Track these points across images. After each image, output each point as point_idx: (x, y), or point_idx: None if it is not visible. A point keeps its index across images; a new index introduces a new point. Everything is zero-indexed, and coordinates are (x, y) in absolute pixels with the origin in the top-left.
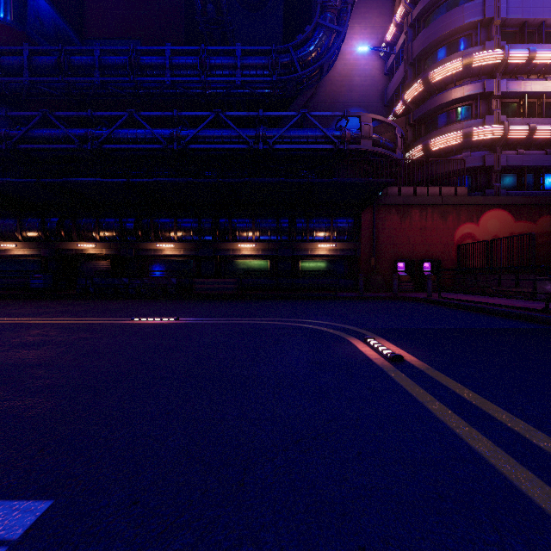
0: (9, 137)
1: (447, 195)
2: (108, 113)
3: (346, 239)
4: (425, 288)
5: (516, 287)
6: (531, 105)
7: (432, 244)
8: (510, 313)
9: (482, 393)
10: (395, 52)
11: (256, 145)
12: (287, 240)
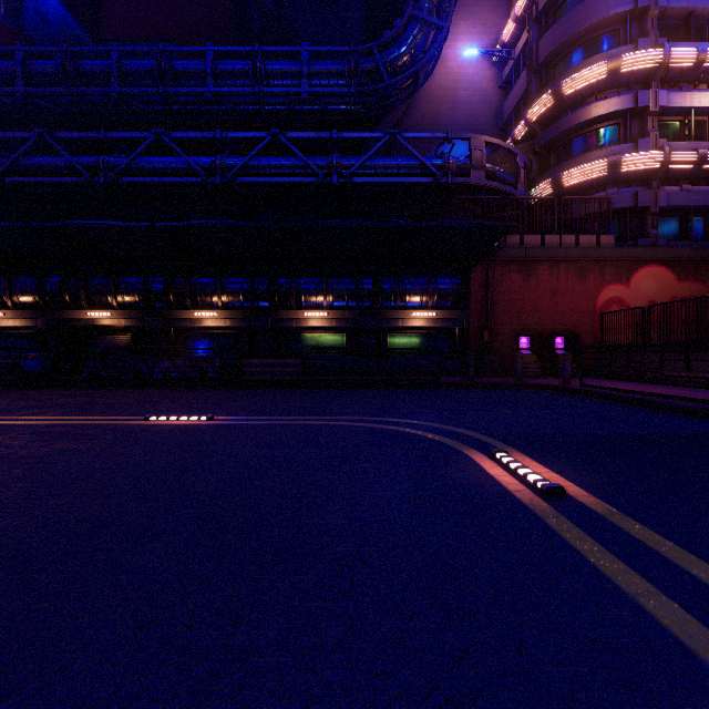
0: None
1: (586, 246)
2: (127, 134)
3: (450, 306)
4: (558, 372)
5: (686, 371)
6: (699, 125)
7: (566, 312)
8: (692, 409)
9: None
10: (514, 57)
11: (328, 177)
12: (371, 307)
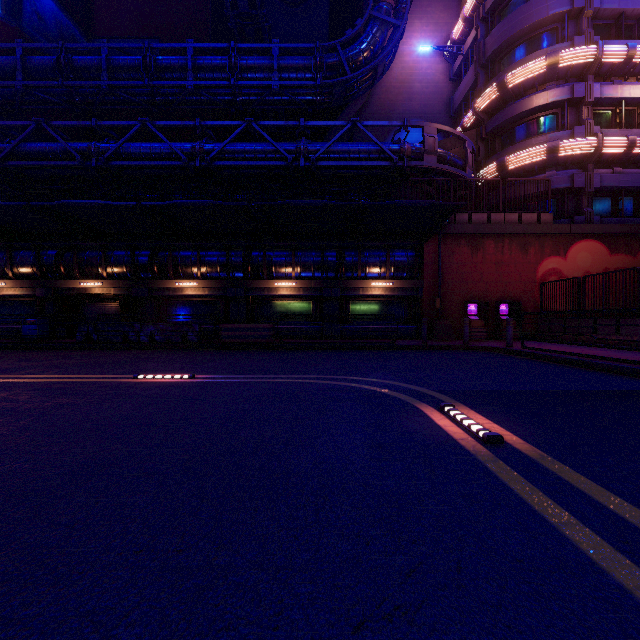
0: None
1: (528, 223)
2: (116, 122)
3: (405, 276)
4: (502, 336)
5: (616, 335)
6: (629, 114)
7: (510, 281)
8: (620, 369)
9: None
10: (463, 53)
11: (296, 161)
12: (334, 277)
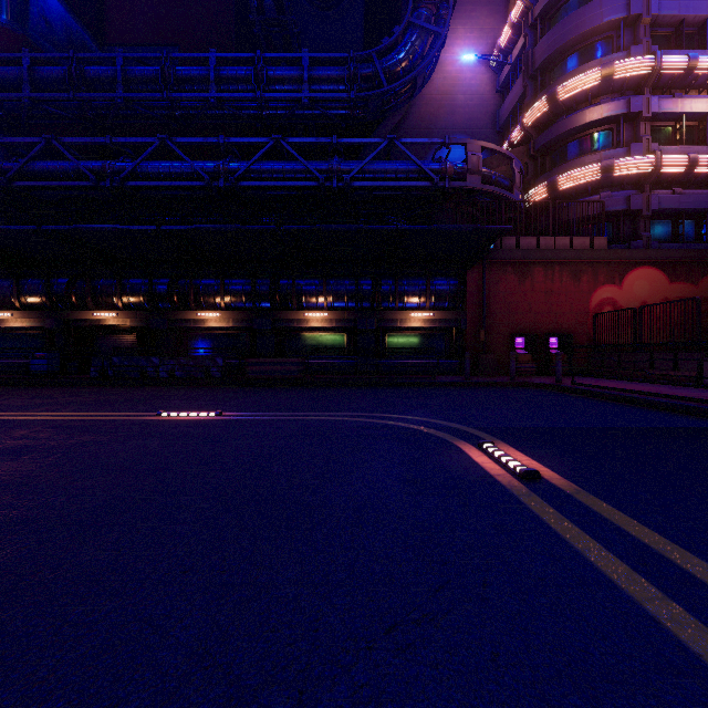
0: (3, 171)
1: (580, 249)
2: (132, 139)
3: (447, 307)
4: (552, 371)
5: (674, 370)
6: (691, 130)
7: (561, 312)
8: (673, 406)
9: (669, 535)
10: (511, 62)
11: (328, 181)
12: (370, 308)
